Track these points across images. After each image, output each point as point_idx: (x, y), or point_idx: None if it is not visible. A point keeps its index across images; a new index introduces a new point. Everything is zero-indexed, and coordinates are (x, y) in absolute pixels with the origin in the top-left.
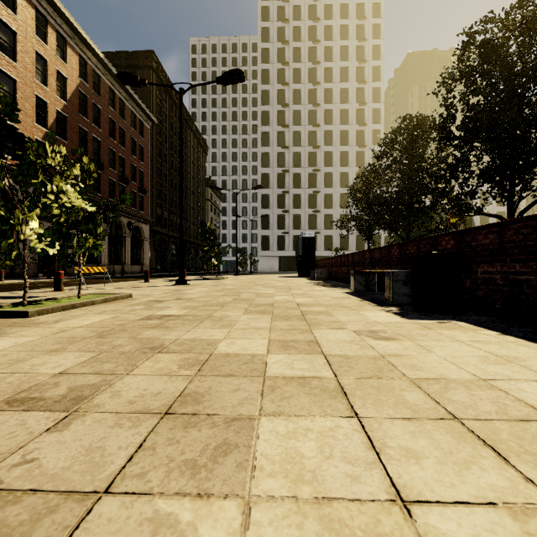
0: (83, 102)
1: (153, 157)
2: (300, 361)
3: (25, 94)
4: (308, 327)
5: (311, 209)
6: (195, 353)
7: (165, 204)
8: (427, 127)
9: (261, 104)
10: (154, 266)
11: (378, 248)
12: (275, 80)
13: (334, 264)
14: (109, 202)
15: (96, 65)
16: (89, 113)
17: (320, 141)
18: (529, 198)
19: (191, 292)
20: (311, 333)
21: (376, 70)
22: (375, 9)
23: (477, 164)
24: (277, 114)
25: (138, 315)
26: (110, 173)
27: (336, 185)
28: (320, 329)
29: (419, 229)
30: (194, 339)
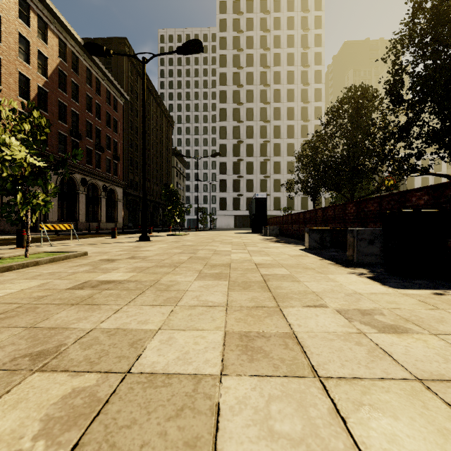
0: (63, 80)
1: (126, 129)
2: (282, 402)
3: (9, 70)
4: (275, 303)
5: (262, 174)
6: (99, 373)
7: (137, 170)
8: (371, 96)
9: (219, 85)
10: (127, 223)
11: (332, 206)
12: (231, 64)
13: (285, 222)
14: (60, 158)
15: (74, 47)
16: (68, 89)
17: (270, 116)
18: (448, 165)
19: (150, 249)
20: (283, 316)
21: (318, 55)
22: (317, 3)
23: (428, 125)
24: (233, 93)
25: (73, 280)
26: (87, 142)
27: (283, 154)
28: (292, 307)
29: (358, 191)
30: (116, 330)
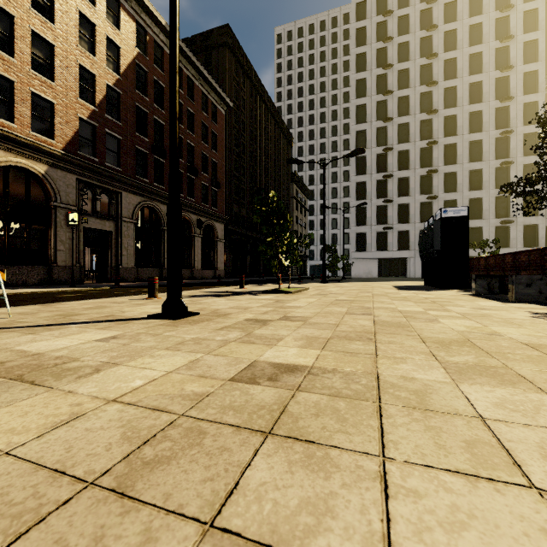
0: (143, 79)
1: (229, 147)
2: None
3: (65, 62)
4: None
5: (424, 195)
6: None
7: (243, 201)
8: None
9: (355, 72)
10: (230, 271)
11: None
12: (374, 38)
13: None
14: None
15: (157, 35)
16: (149, 91)
17: (438, 103)
18: None
19: None
20: None
21: None
22: None
23: None
24: (376, 80)
25: None
26: None
27: (461, 159)
28: None
29: None
30: None
